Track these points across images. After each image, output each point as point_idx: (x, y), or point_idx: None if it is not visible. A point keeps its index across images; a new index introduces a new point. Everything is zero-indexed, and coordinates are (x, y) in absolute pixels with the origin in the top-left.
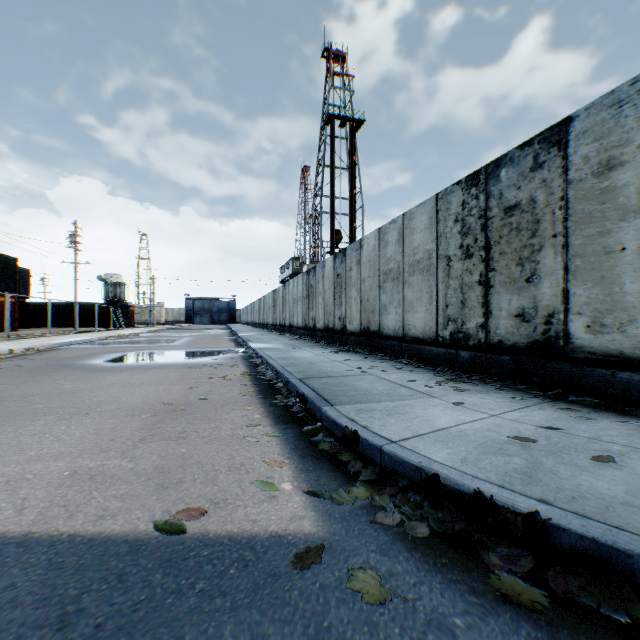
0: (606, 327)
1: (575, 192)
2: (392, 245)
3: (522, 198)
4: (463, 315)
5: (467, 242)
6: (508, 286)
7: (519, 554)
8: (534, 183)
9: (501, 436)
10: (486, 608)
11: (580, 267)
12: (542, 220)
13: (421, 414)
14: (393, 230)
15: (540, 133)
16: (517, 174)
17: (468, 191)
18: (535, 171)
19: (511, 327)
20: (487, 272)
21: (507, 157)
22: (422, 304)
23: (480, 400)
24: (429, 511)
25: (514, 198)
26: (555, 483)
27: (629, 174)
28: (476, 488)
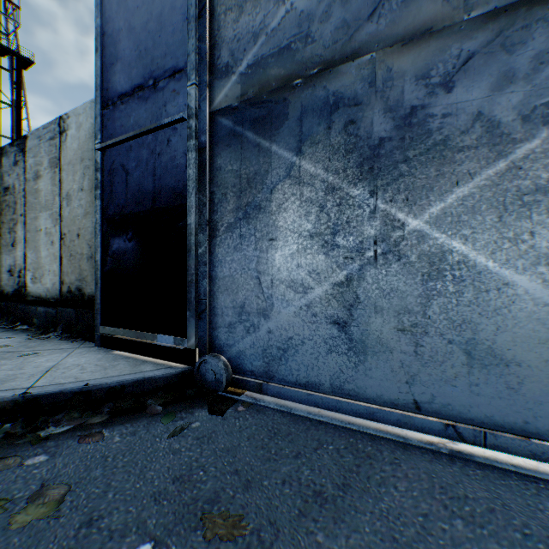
0: (38, 279)
1: (29, 188)
2: None
3: (12, 183)
4: None
5: None
6: (7, 248)
7: None
8: (16, 174)
9: None
10: None
11: (31, 239)
12: (19, 202)
13: None
14: None
15: (18, 139)
16: (10, 164)
17: None
18: (16, 166)
19: (8, 280)
20: None
21: (6, 149)
22: None
23: None
24: None
25: (9, 182)
26: None
27: (44, 184)
28: None
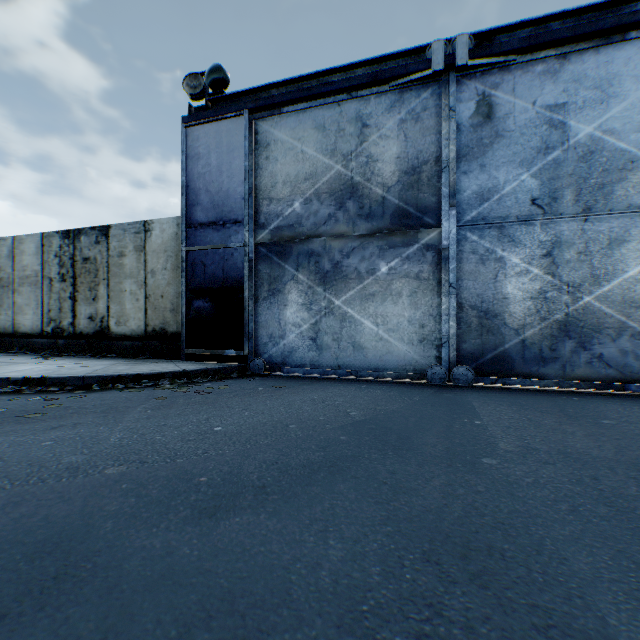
0: (122, 323)
1: (113, 261)
2: (4, 258)
3: (92, 256)
4: (62, 317)
5: (64, 272)
6: (86, 301)
7: (37, 388)
8: (97, 250)
9: (53, 368)
10: (17, 395)
11: (114, 296)
12: (101, 270)
13: (13, 368)
14: (5, 246)
15: (100, 226)
16: (90, 242)
17: (65, 240)
18: (98, 244)
19: (87, 324)
20: (76, 292)
21: (86, 230)
22: (32, 308)
23: (58, 361)
24: (5, 389)
25: (89, 254)
26: (60, 372)
27: (128, 261)
28: (26, 377)
